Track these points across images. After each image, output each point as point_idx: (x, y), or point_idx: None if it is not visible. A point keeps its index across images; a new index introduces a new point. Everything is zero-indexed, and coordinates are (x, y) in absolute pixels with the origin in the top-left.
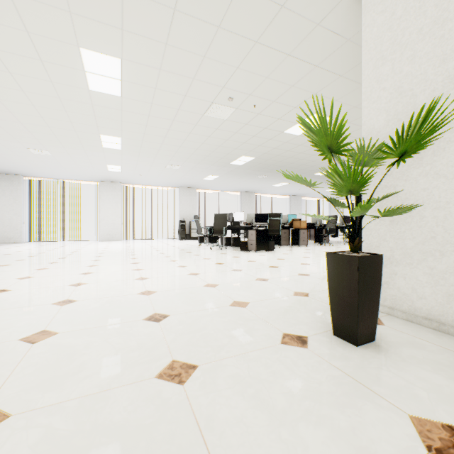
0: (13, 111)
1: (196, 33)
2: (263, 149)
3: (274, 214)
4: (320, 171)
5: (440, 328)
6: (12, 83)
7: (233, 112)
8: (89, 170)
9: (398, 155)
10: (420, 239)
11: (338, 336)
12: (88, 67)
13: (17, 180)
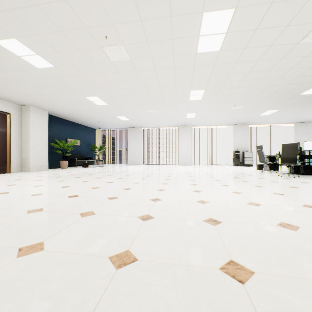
0: (146, 86)
1: None
2: None
3: None
4: None
5: None
6: (150, 65)
7: None
8: (174, 119)
9: None
10: None
11: None
12: (203, 30)
13: (138, 130)
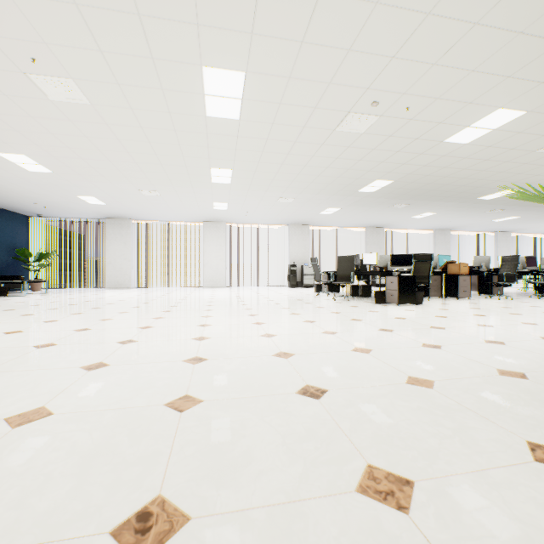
0: (130, 150)
1: (343, 19)
2: (408, 168)
3: (422, 255)
4: (490, 193)
5: None
6: (132, 120)
7: (374, 121)
8: (194, 210)
9: None
10: None
11: None
12: (208, 88)
13: (127, 224)
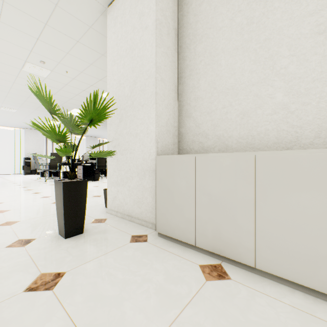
0: None
1: None
2: None
3: None
4: None
5: (131, 220)
6: None
7: (50, 73)
8: None
9: (89, 121)
10: (126, 170)
11: (60, 234)
12: None
13: None
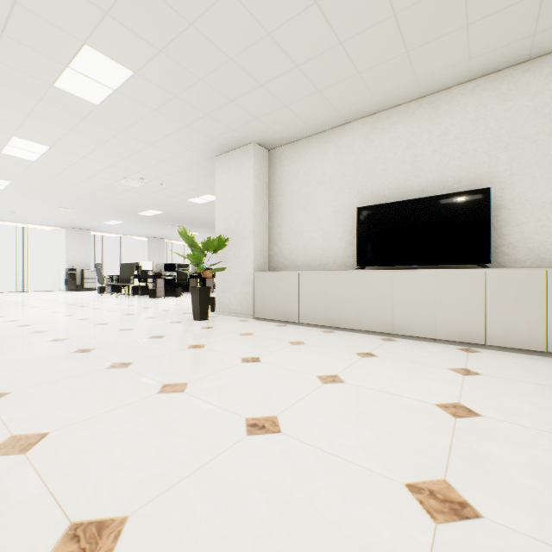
0: None
1: (119, 151)
2: (171, 208)
3: (183, 265)
4: None
5: (236, 315)
6: None
7: (143, 184)
8: None
9: (214, 251)
10: (232, 281)
11: (195, 320)
12: (13, 144)
13: None
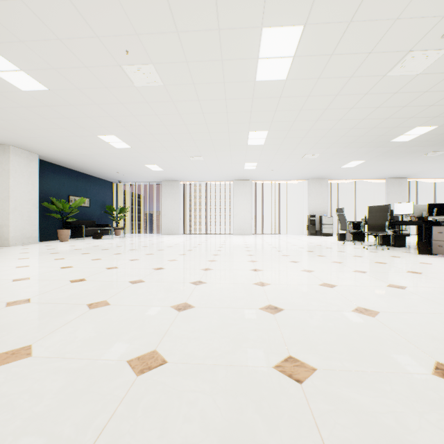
0: (186, 123)
1: None
2: None
3: None
4: None
5: None
6: (192, 94)
7: (438, 57)
8: (228, 170)
9: None
10: None
11: None
12: (263, 51)
13: (176, 185)
